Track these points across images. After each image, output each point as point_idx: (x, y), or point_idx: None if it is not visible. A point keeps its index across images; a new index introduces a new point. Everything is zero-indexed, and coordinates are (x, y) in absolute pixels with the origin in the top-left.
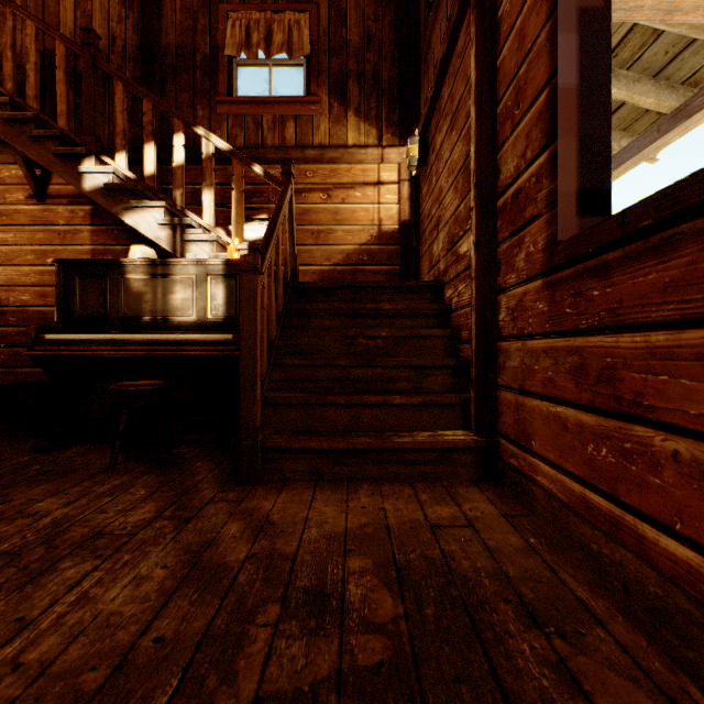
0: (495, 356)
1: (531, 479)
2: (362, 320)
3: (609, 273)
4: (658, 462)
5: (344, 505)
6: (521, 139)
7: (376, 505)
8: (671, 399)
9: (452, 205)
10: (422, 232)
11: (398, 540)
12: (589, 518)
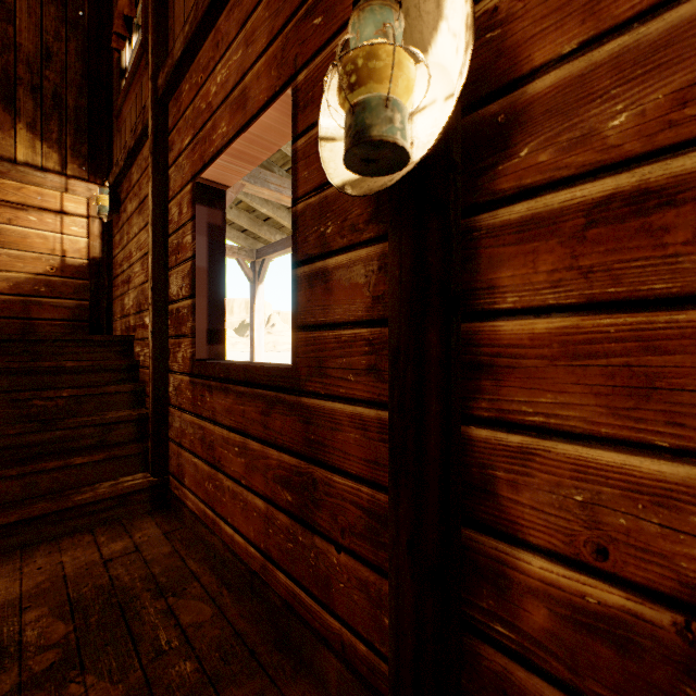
0: (167, 417)
1: (185, 503)
2: (39, 377)
3: (213, 392)
4: (225, 491)
5: (19, 573)
6: (181, 277)
7: (54, 561)
8: (228, 462)
9: (140, 277)
10: (116, 276)
11: (74, 583)
12: (206, 522)
